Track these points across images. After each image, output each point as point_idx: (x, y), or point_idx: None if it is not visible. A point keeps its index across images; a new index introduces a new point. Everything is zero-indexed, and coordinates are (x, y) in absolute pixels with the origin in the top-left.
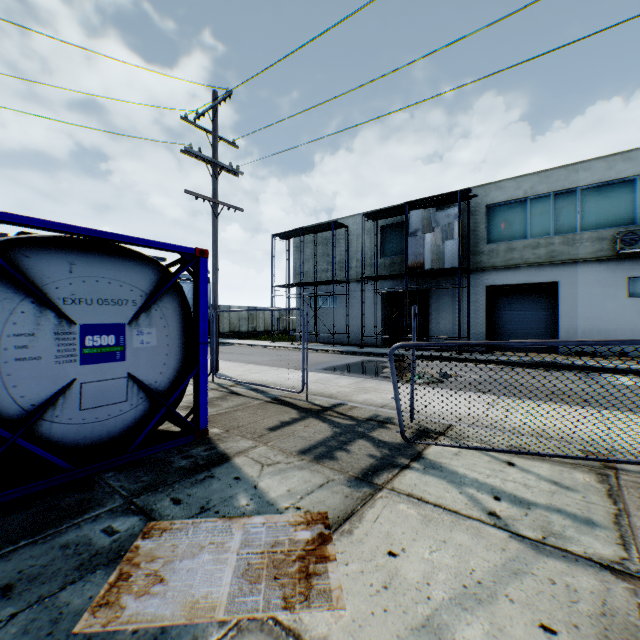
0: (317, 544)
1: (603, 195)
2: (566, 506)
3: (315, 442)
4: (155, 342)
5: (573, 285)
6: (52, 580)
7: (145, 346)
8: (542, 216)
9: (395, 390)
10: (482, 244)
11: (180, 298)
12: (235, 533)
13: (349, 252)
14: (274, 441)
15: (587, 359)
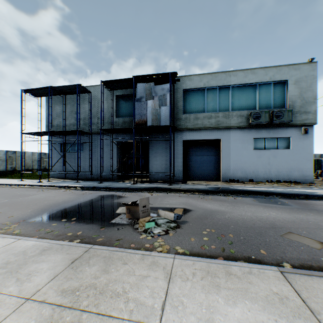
0: None
1: (242, 91)
2: None
3: None
4: None
5: (228, 141)
6: None
7: None
8: (213, 100)
9: None
10: (181, 113)
11: None
12: None
13: (92, 112)
14: None
15: (239, 184)
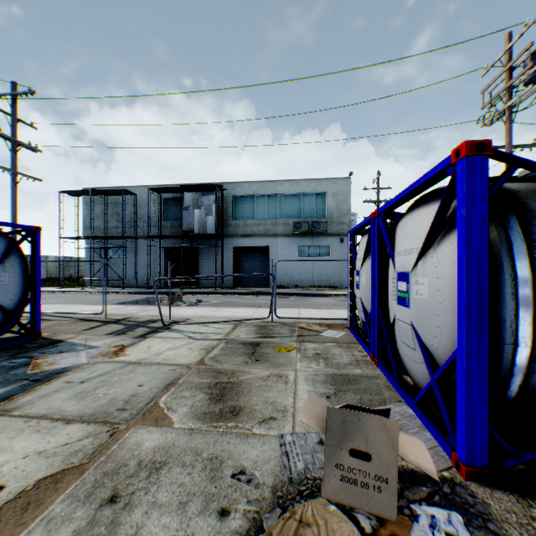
0: (120, 350)
1: (289, 201)
2: (217, 332)
3: (115, 331)
4: (9, 281)
5: (276, 248)
6: (0, 372)
7: (3, 283)
8: (262, 207)
9: (157, 299)
10: (231, 220)
11: (22, 255)
12: (82, 354)
13: (138, 214)
14: (90, 333)
15: (281, 289)
